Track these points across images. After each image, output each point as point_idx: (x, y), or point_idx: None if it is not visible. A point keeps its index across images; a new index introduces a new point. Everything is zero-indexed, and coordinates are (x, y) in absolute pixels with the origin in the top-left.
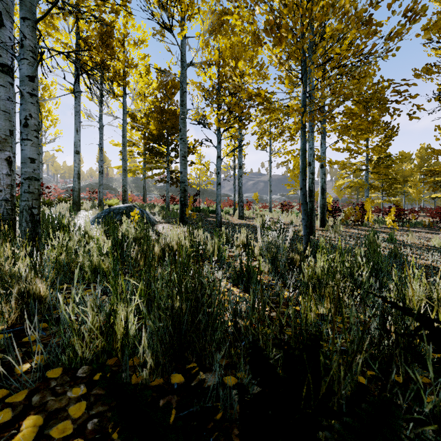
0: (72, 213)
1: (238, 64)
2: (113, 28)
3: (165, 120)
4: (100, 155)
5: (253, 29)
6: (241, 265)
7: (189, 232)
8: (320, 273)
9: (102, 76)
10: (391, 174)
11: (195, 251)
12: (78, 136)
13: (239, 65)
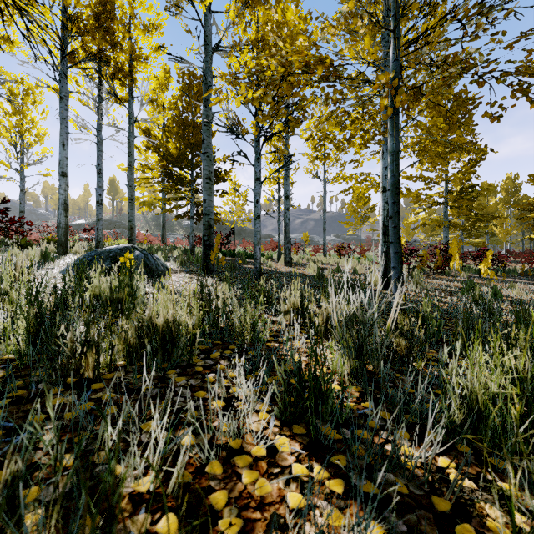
0: (48, 258)
1: (287, 15)
2: (113, 5)
3: (188, 135)
4: (99, 179)
5: (304, 15)
6: (299, 378)
7: (202, 291)
8: (479, 394)
9: (98, 71)
10: (476, 209)
11: (212, 324)
12: (64, 152)
13: (288, 16)
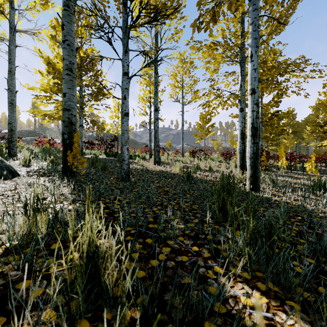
0: None
1: None
2: None
3: None
4: None
5: None
6: None
7: None
8: None
9: None
10: (281, 126)
11: None
12: None
13: None
